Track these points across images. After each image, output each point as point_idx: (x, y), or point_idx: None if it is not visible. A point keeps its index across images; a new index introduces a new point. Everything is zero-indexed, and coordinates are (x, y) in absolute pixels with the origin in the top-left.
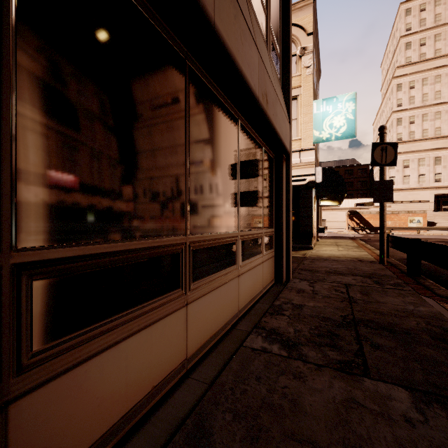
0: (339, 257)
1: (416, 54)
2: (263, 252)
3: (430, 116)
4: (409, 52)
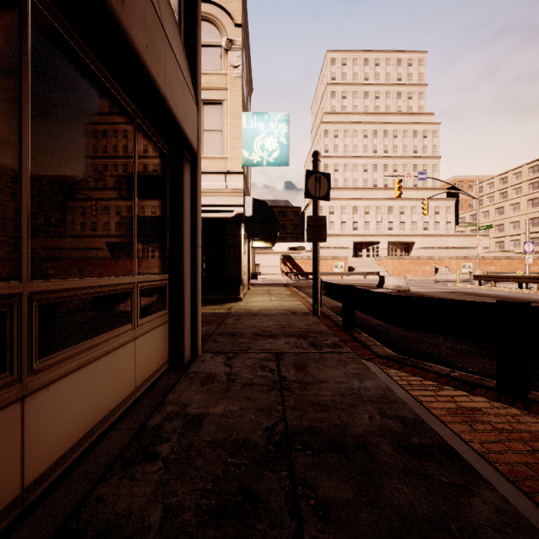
0: (271, 310)
1: (339, 105)
2: (137, 319)
3: (350, 167)
4: (334, 101)
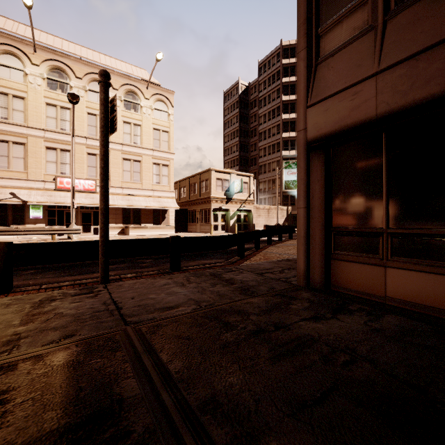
0: (51, 310)
1: None
2: None
3: None
4: None
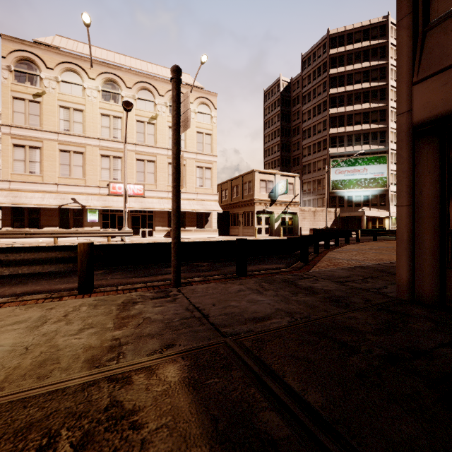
0: (138, 314)
1: None
2: None
3: None
4: None
